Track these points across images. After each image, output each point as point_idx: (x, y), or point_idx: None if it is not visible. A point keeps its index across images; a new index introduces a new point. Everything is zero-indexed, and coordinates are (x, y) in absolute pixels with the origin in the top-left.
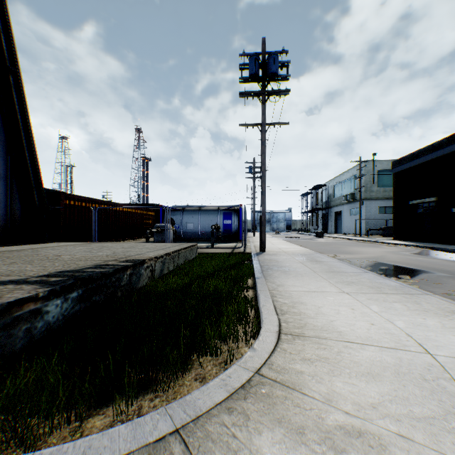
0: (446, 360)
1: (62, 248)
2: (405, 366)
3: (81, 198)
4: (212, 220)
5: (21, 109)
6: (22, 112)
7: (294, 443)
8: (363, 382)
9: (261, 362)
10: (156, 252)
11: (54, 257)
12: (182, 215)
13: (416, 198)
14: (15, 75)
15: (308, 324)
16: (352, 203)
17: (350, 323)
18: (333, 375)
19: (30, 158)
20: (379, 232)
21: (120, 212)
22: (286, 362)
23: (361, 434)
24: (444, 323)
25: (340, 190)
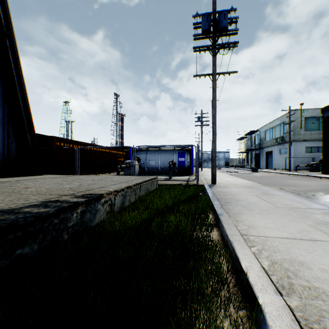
0: None
1: (42, 180)
2: None
3: (69, 141)
4: (170, 157)
5: (16, 66)
6: (16, 69)
7: None
8: None
9: None
10: (118, 184)
11: (19, 190)
12: (146, 154)
13: None
14: (10, 38)
15: None
16: (281, 144)
17: None
18: None
19: (24, 107)
20: (305, 167)
21: (99, 152)
22: None
23: None
24: None
25: (270, 135)
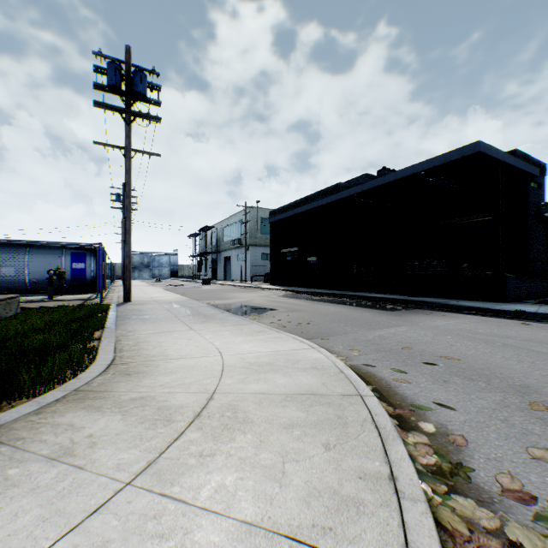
0: (228, 356)
1: None
2: (200, 364)
3: None
4: (53, 262)
5: None
6: None
7: (92, 413)
8: (164, 377)
9: (82, 384)
10: None
11: None
12: None
13: (286, 247)
14: None
15: (143, 355)
16: (240, 249)
17: (180, 349)
18: (143, 378)
19: None
20: (262, 278)
21: None
22: (107, 380)
23: (144, 398)
24: (247, 338)
25: (229, 234)
